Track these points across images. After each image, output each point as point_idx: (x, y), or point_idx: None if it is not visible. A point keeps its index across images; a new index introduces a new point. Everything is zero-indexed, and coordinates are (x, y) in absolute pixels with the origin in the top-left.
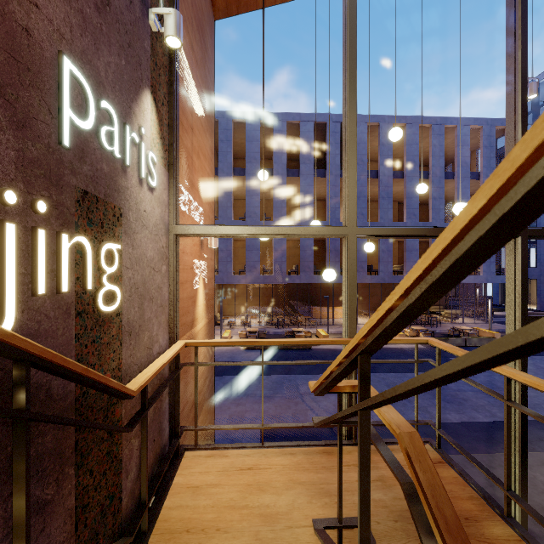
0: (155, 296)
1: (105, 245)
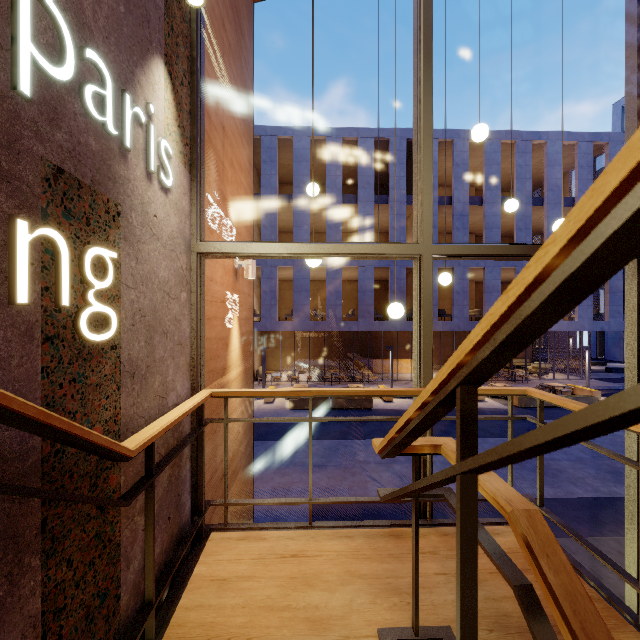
0: (170, 330)
1: (92, 249)
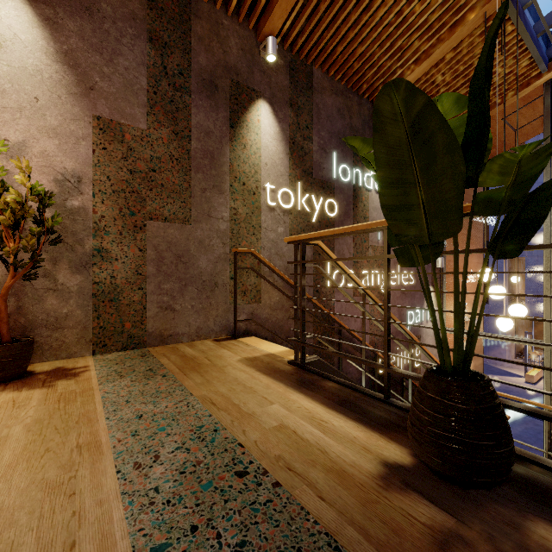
0: None
1: (416, 348)
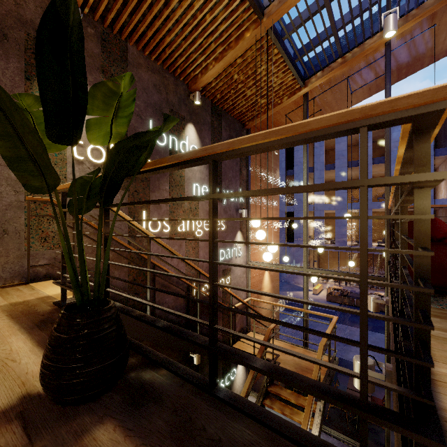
0: (241, 284)
1: (227, 278)
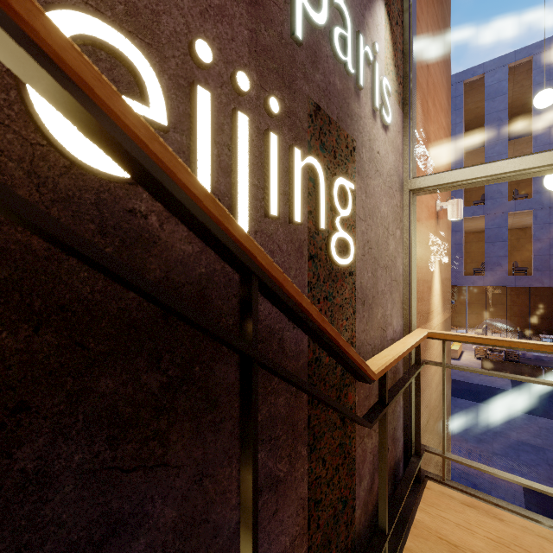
0: (388, 265)
1: (338, 179)
